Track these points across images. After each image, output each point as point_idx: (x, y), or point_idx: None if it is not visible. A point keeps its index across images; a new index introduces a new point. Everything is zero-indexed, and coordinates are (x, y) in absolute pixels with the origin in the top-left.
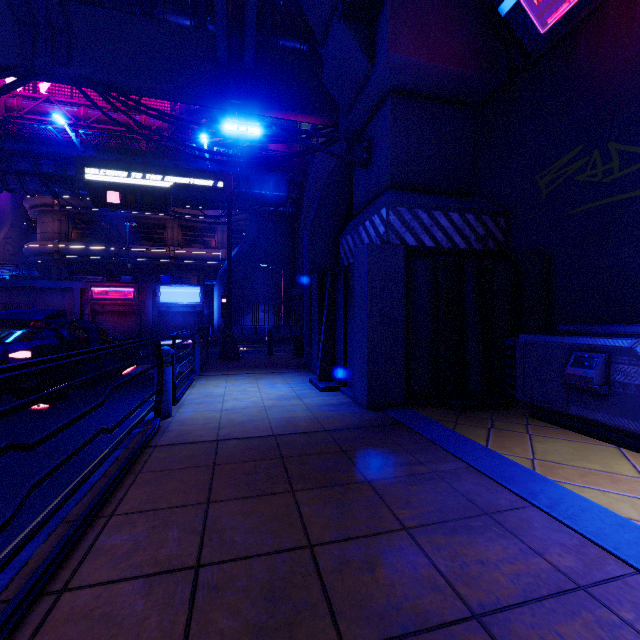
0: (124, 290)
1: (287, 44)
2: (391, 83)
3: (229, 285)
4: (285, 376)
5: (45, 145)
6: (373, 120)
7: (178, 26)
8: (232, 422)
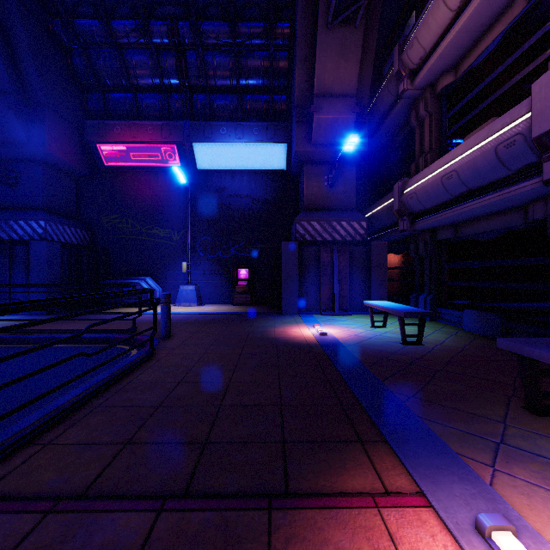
0: None
1: None
2: (43, 159)
3: None
4: None
5: None
6: (21, 164)
7: None
8: None
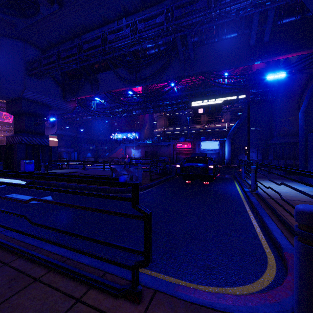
0: (187, 144)
1: (286, 21)
2: None
3: (248, 141)
4: (292, 183)
5: (166, 95)
6: None
7: (232, 39)
8: (287, 195)
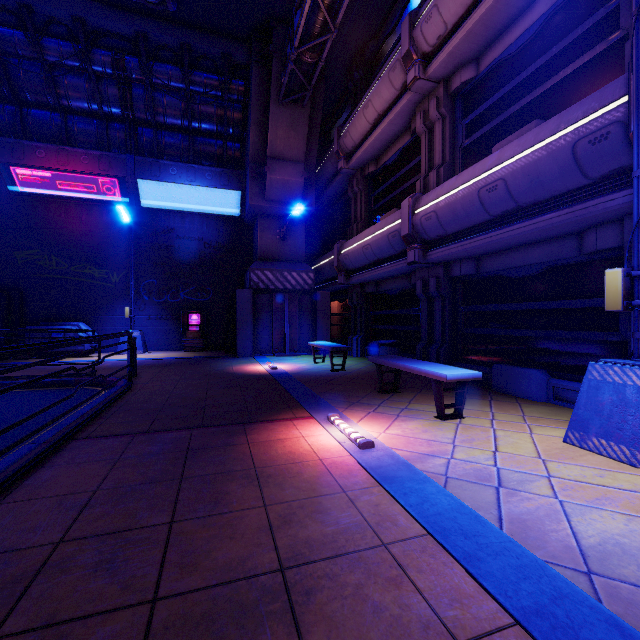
0: None
1: None
2: None
3: None
4: None
5: None
6: None
7: None
8: None
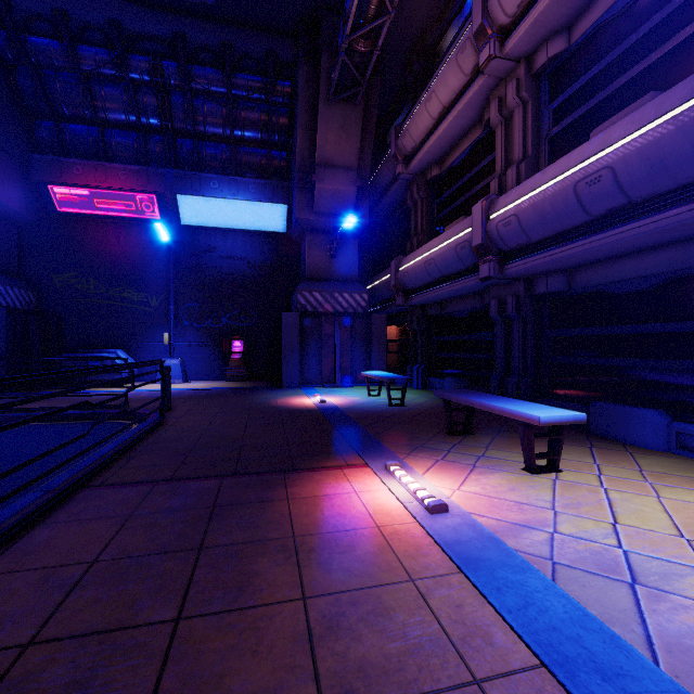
0: None
1: None
2: None
3: None
4: None
5: None
6: None
7: None
8: None
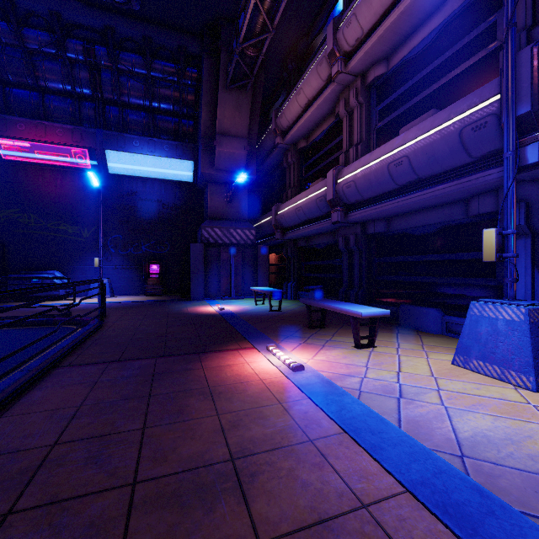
0: None
1: None
2: None
3: None
4: None
5: None
6: None
7: None
8: None
